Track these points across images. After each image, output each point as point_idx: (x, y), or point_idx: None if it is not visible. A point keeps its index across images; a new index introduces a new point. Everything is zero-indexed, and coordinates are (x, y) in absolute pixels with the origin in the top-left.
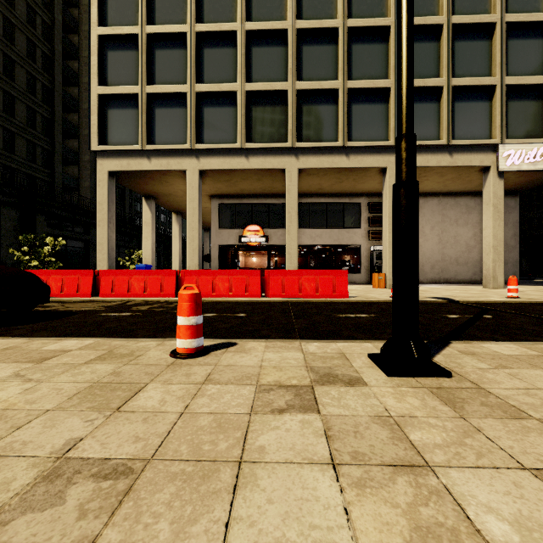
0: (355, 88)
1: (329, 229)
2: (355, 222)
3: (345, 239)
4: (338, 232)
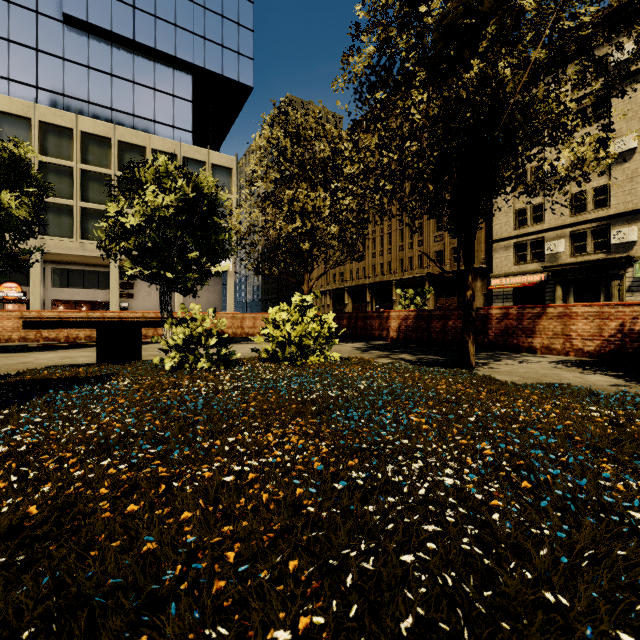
0: (86, 207)
1: (86, 289)
2: (109, 285)
3: (100, 297)
4: (94, 291)
